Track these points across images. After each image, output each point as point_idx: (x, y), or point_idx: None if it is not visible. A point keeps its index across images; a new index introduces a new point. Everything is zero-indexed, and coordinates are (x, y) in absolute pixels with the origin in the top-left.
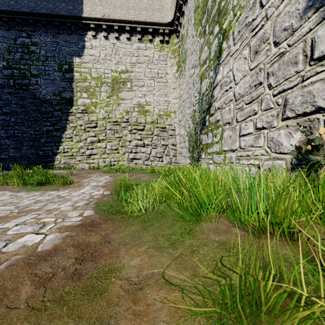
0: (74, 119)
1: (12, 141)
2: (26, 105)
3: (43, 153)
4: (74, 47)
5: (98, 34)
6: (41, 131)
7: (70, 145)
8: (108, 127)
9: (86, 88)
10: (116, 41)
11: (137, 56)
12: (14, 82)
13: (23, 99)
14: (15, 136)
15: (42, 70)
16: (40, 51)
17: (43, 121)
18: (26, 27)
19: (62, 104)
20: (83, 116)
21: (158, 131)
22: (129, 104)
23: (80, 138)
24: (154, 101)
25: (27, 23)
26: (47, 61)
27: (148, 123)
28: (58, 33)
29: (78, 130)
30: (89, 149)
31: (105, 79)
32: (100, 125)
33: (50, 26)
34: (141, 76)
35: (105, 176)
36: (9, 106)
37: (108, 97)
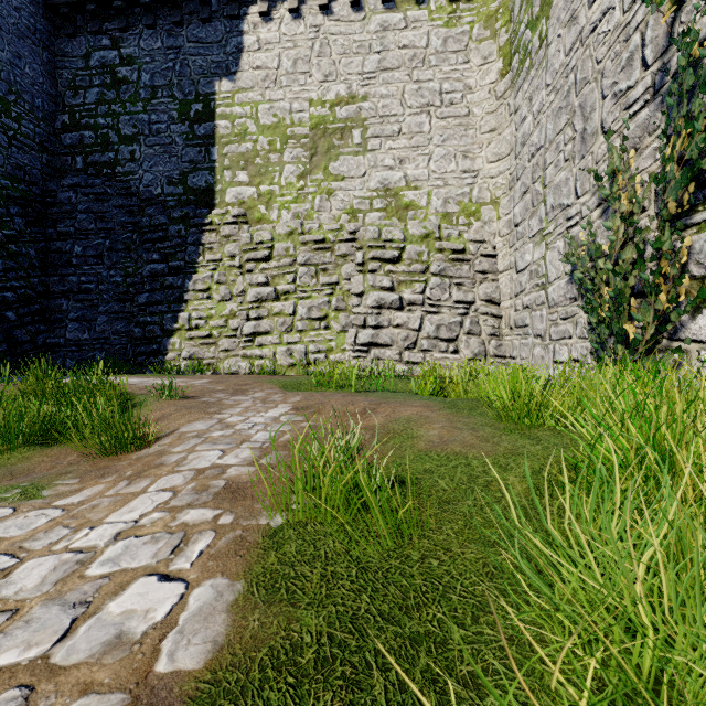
0: (215, 241)
1: (75, 303)
2: (107, 214)
3: (141, 330)
4: (216, 53)
5: (275, 8)
6: (139, 276)
7: (204, 309)
8: (302, 256)
9: (245, 156)
10: (321, 20)
11: (380, 51)
12: (85, 159)
13: (101, 199)
14: (82, 291)
15: (145, 123)
16: (140, 75)
17: (144, 249)
18: (109, 23)
19: (189, 206)
20: (238, 231)
21: (443, 261)
22: (357, 190)
23: (231, 291)
24: (429, 176)
25: (111, 13)
26: (156, 98)
27: (411, 239)
28: (179, 22)
29: (226, 270)
30: (252, 319)
31: (293, 127)
32: (279, 252)
33: (160, 10)
34: (391, 107)
35: (277, 406)
36: (71, 219)
37: (302, 177)
